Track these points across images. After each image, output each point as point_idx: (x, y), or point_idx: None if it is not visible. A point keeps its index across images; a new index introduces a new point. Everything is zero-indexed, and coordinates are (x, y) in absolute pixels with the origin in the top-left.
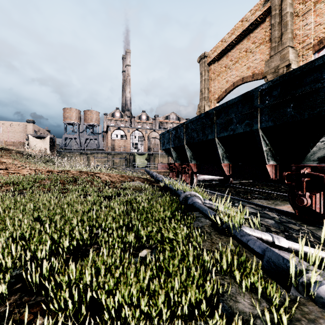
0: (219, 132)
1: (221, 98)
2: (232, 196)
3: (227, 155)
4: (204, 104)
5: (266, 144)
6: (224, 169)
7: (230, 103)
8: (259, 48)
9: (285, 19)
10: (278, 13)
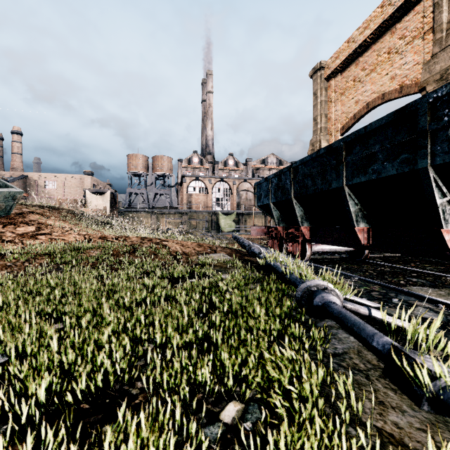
0: (350, 177)
1: (347, 128)
2: (372, 279)
3: (365, 214)
4: (320, 138)
5: (442, 193)
6: (359, 236)
7: (371, 128)
8: (411, 45)
9: None
10: None
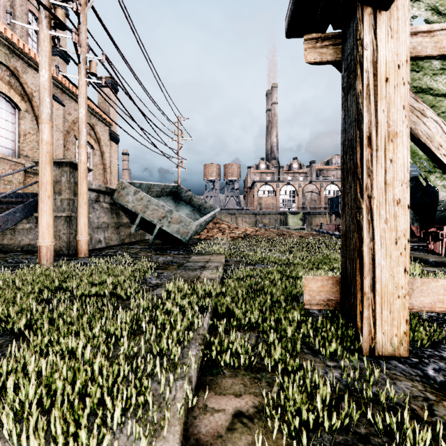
0: None
1: None
2: None
3: None
4: None
5: (411, 213)
6: None
7: None
8: None
9: None
10: None
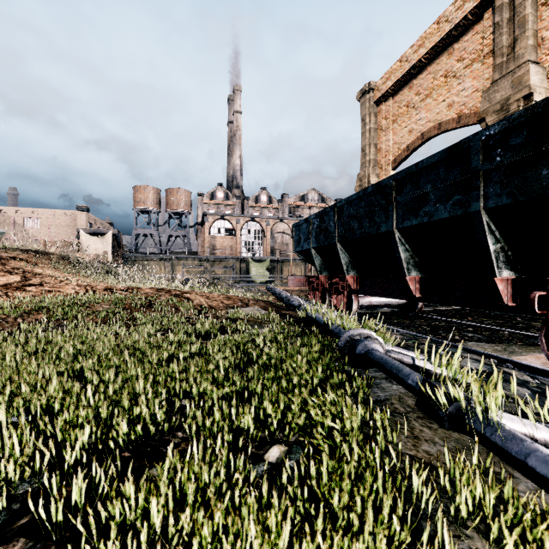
0: (401, 219)
1: (400, 161)
2: (425, 335)
3: (416, 261)
4: (369, 172)
5: (496, 239)
6: (411, 287)
7: (423, 165)
8: (470, 69)
9: (522, 11)
10: (507, 2)
